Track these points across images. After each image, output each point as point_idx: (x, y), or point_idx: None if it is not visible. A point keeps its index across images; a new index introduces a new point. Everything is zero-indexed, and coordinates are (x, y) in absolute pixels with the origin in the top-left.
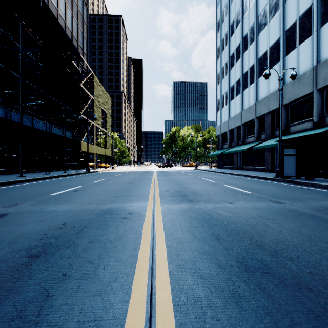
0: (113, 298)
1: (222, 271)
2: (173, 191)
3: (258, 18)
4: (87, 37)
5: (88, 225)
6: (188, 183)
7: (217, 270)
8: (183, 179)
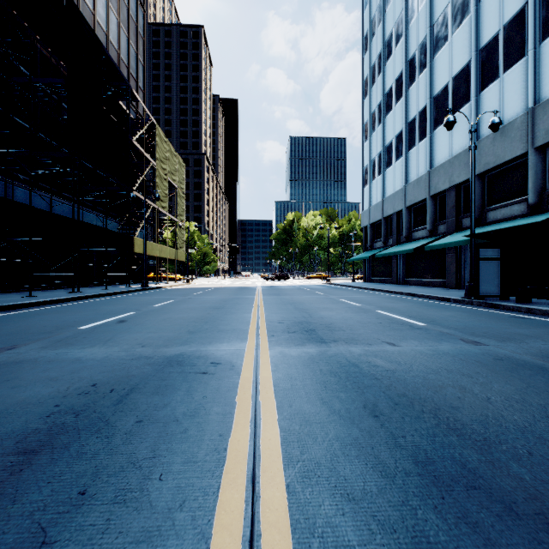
0: (175, 547)
1: (389, 485)
2: (291, 323)
3: (433, 28)
4: (144, 60)
5: (138, 387)
6: (316, 308)
7: (378, 483)
8: (306, 300)
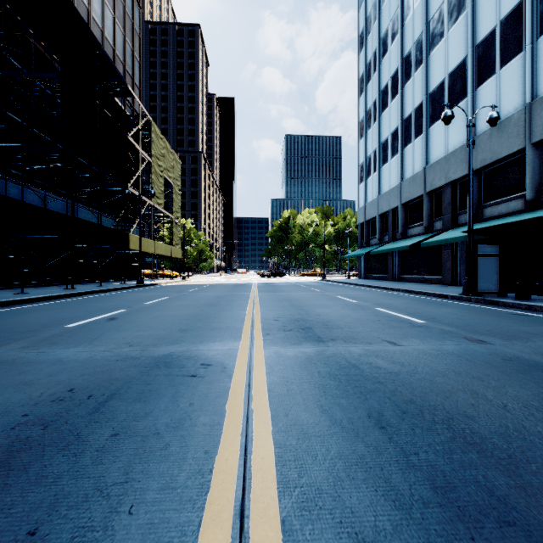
0: None
1: (406, 520)
2: (287, 320)
3: (429, 24)
4: (140, 57)
5: (119, 393)
6: (312, 305)
7: (392, 517)
8: (302, 297)
